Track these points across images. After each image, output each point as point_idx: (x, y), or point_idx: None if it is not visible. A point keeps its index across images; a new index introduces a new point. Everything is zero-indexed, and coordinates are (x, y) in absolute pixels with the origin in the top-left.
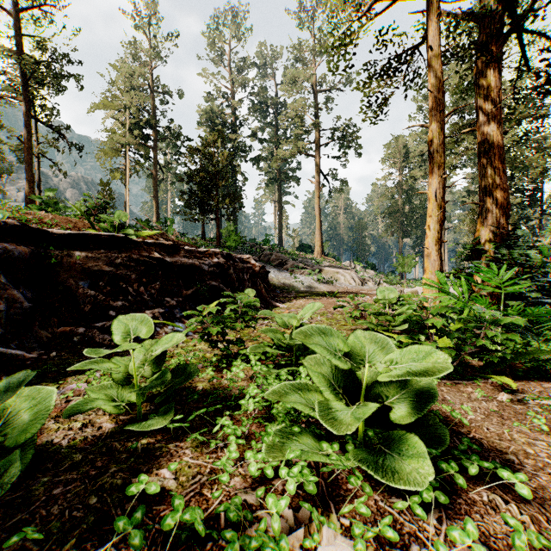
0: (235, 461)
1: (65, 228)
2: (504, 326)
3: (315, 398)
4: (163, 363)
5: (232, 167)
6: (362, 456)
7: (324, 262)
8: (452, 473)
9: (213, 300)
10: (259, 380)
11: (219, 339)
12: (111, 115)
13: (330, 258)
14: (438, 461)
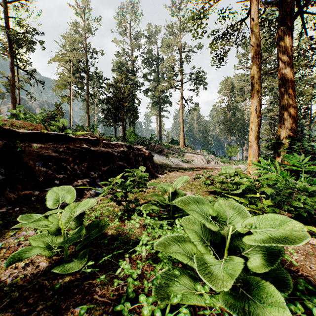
0: (132, 299)
1: (28, 129)
2: (310, 192)
3: (189, 247)
4: (83, 220)
5: (132, 95)
6: (231, 302)
7: (185, 150)
8: (299, 313)
9: (120, 173)
10: (149, 230)
11: (122, 199)
12: (62, 65)
13: (188, 148)
14: (287, 303)
